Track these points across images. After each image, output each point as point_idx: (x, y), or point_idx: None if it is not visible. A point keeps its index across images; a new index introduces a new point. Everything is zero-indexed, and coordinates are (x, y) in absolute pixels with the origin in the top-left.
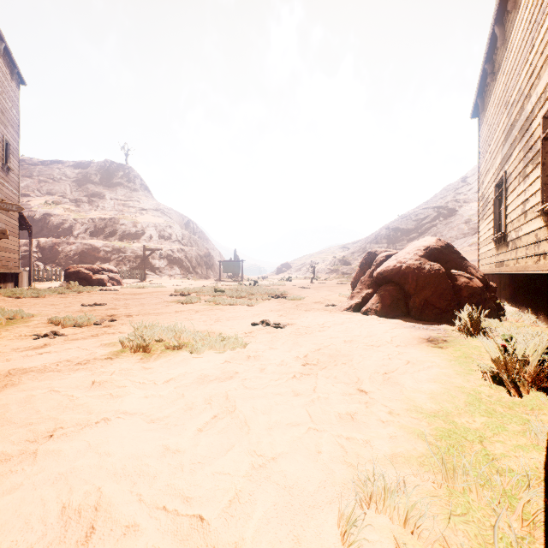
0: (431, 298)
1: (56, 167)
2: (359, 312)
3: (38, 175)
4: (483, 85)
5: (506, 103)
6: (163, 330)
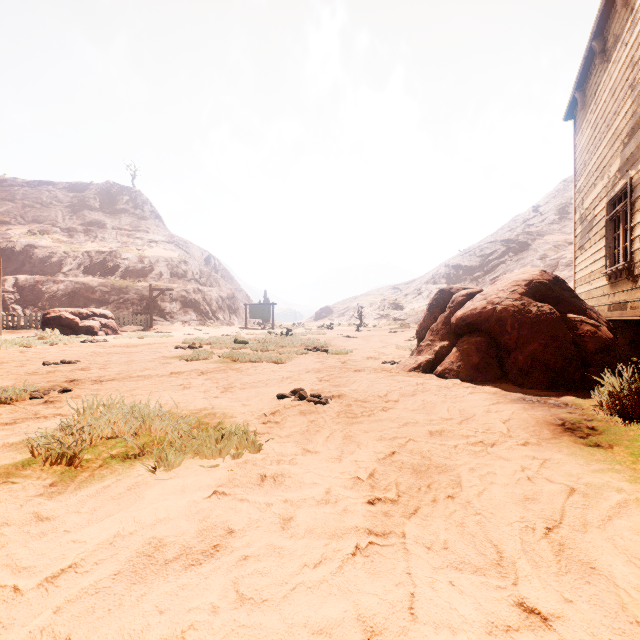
0: (542, 355)
1: (45, 189)
2: (432, 374)
3: (22, 199)
4: (585, 72)
5: (632, 83)
6: (124, 413)
